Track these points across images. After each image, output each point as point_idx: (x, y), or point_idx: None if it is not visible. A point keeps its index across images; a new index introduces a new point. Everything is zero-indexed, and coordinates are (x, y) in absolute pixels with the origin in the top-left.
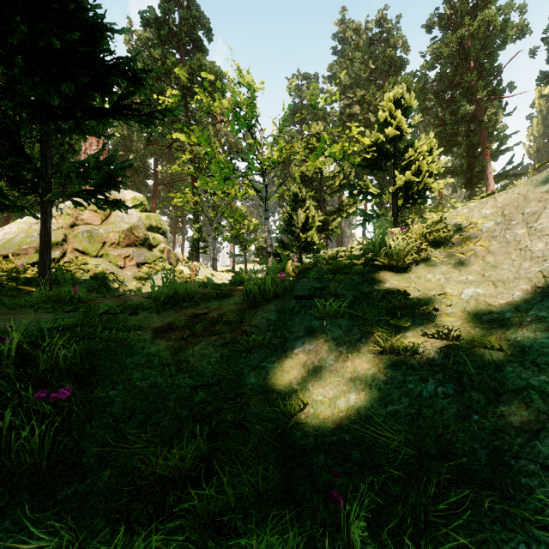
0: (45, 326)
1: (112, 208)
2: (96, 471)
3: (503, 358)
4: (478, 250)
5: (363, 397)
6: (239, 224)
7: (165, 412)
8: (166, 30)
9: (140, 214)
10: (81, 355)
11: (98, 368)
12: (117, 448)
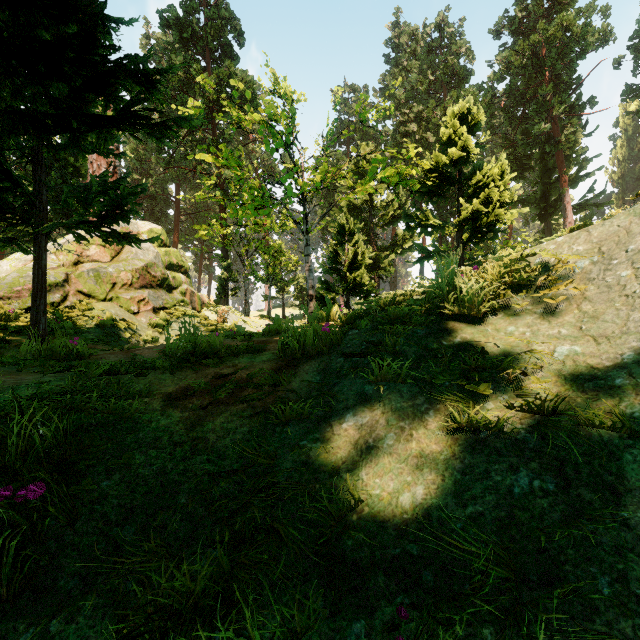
0: (25, 392)
1: (120, 243)
2: (76, 599)
3: (617, 442)
4: (571, 295)
5: (434, 492)
6: (276, 261)
7: (175, 510)
8: (190, 33)
9: (157, 250)
10: (67, 434)
11: (89, 449)
12: (108, 563)
